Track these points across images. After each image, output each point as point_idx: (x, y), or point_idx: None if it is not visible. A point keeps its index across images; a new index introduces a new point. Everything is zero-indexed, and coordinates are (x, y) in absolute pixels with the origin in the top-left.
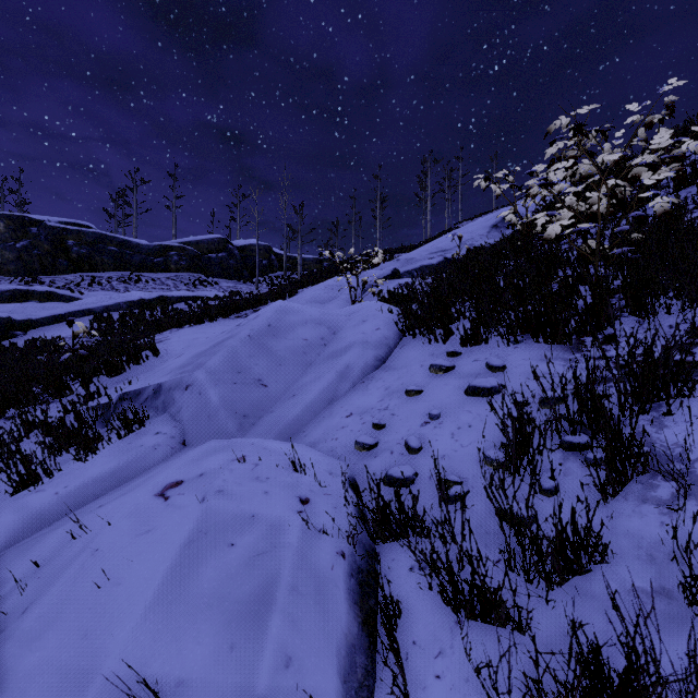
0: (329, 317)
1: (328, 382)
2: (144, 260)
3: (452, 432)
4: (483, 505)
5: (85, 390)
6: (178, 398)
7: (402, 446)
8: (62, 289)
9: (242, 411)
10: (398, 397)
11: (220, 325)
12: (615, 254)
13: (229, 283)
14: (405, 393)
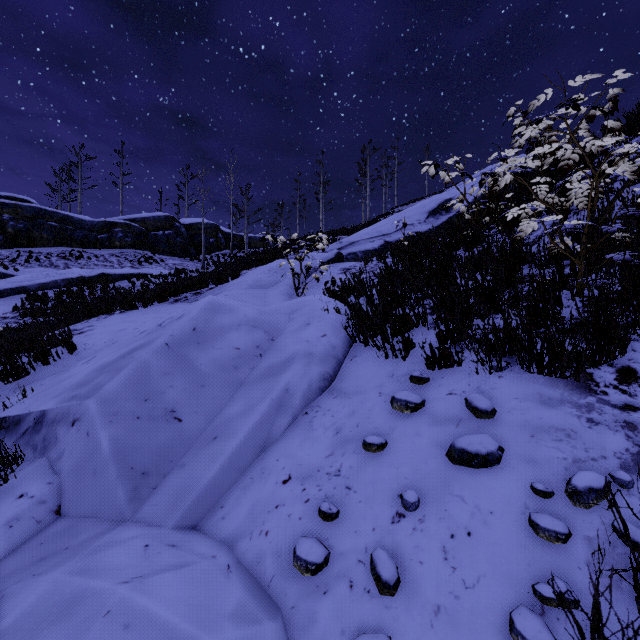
0: (267, 318)
1: (261, 417)
2: (87, 236)
3: (442, 545)
4: None
5: None
6: (61, 437)
7: (367, 570)
8: None
9: (141, 465)
10: (354, 451)
11: (154, 312)
12: (607, 258)
13: (176, 260)
14: (362, 445)
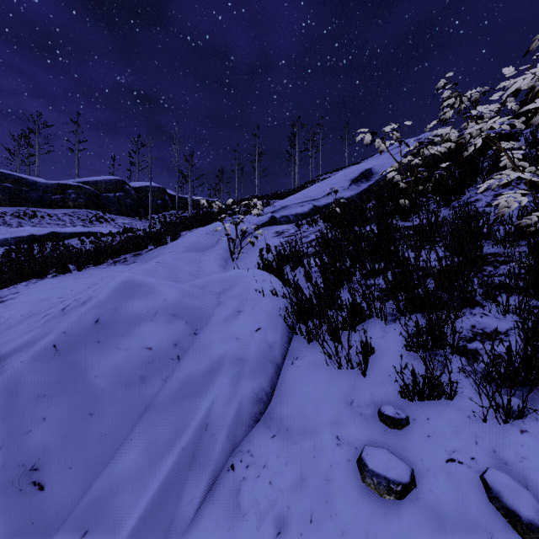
0: (191, 303)
1: (163, 486)
2: (41, 196)
3: None
4: None
5: None
6: None
7: None
8: None
9: None
10: None
11: (87, 276)
12: None
13: (125, 219)
14: None
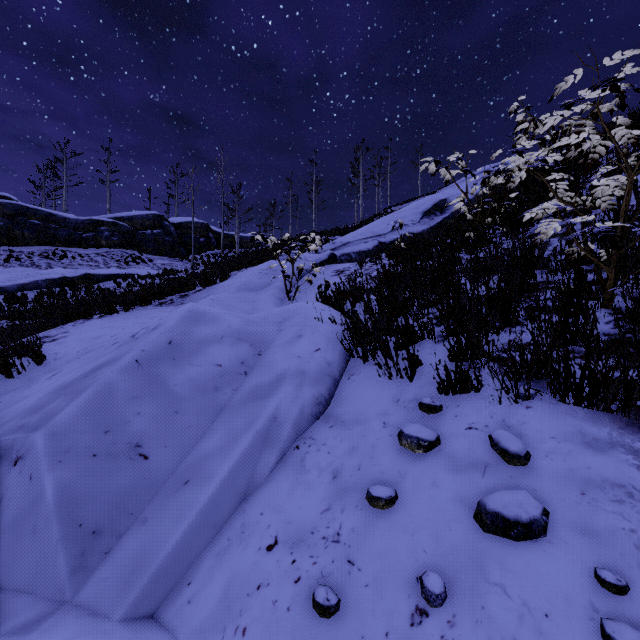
0: (254, 329)
1: (243, 454)
2: (71, 234)
3: None
4: None
5: None
6: (1, 478)
7: None
8: None
9: (92, 521)
10: (356, 506)
11: (135, 317)
12: None
13: (164, 260)
14: (366, 498)
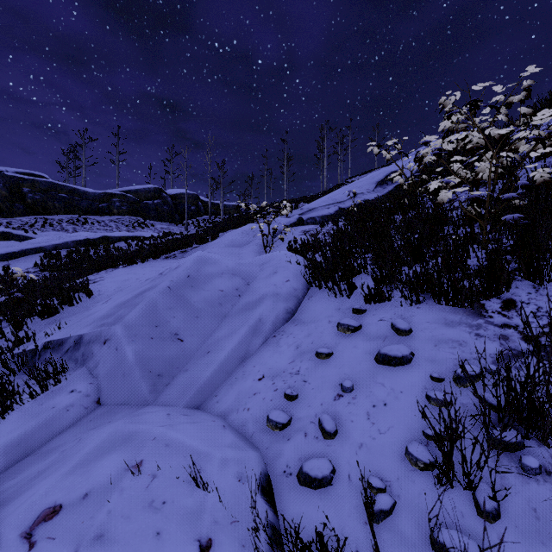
0: (244, 268)
1: (242, 338)
2: (90, 205)
3: (367, 411)
4: (414, 528)
5: (14, 336)
6: (96, 352)
7: (317, 427)
8: (18, 229)
9: (157, 370)
10: (309, 359)
11: (150, 266)
12: (503, 219)
13: (163, 224)
14: (315, 355)
